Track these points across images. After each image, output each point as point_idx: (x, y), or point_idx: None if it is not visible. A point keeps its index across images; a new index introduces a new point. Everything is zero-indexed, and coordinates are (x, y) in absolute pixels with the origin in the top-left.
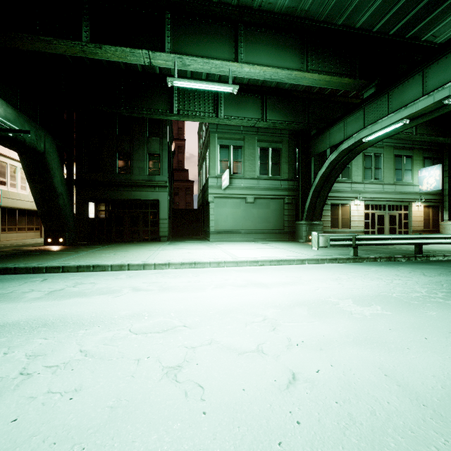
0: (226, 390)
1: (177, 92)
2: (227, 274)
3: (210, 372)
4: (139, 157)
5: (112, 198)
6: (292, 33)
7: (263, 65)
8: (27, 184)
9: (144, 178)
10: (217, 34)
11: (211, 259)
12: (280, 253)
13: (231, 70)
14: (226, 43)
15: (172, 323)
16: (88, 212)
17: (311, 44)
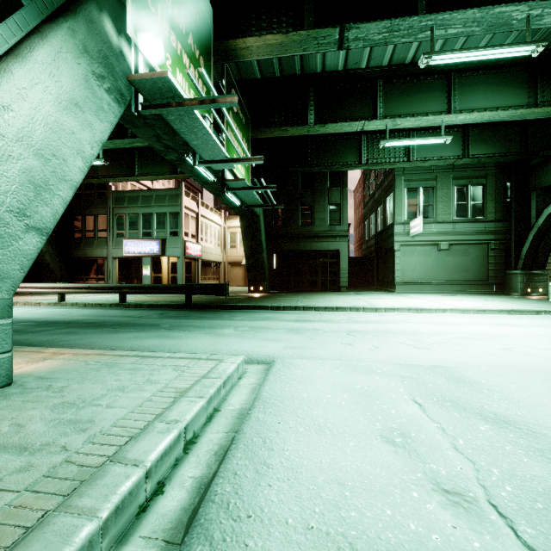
0: (549, 356)
1: (366, 142)
2: (466, 318)
3: (531, 351)
4: (320, 208)
5: (295, 249)
6: (516, 67)
7: (480, 109)
8: (213, 238)
9: (325, 229)
10: (428, 89)
11: (433, 307)
12: (503, 304)
13: (443, 122)
14: (438, 95)
15: (471, 337)
16: (273, 263)
17: (542, 73)
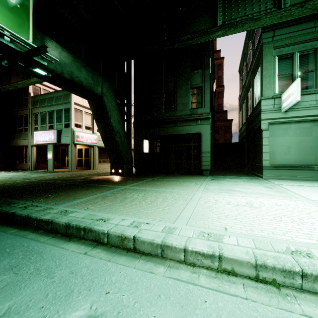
0: None
1: (222, 2)
2: None
3: None
4: (182, 93)
5: (159, 134)
6: None
7: None
8: None
9: (187, 113)
10: None
11: None
12: None
13: None
14: None
15: None
16: (143, 148)
17: None
